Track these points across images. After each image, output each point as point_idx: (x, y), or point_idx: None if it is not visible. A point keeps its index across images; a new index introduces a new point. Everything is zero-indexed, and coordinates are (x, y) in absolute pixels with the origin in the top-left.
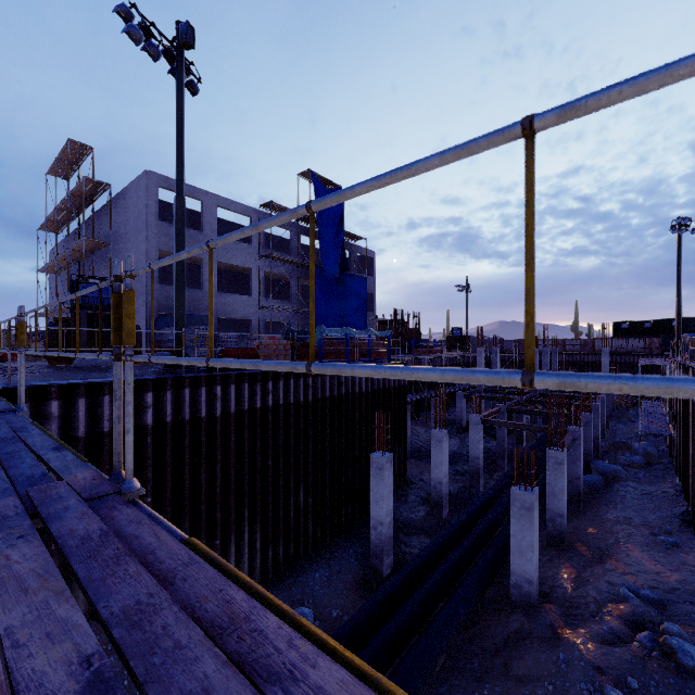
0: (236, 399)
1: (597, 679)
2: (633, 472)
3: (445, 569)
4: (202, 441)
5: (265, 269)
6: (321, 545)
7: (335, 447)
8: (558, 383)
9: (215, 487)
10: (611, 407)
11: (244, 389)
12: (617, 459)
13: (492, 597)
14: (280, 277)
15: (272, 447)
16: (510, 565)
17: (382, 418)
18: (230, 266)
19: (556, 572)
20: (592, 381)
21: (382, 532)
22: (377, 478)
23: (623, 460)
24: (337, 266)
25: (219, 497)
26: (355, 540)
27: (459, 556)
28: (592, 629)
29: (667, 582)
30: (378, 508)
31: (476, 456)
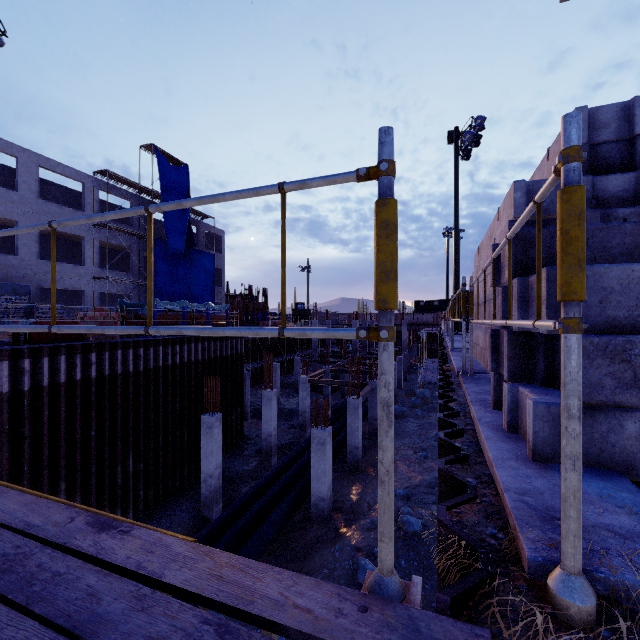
0: (50, 372)
1: (356, 556)
2: (415, 411)
3: (262, 504)
4: (4, 418)
5: (101, 239)
6: (154, 507)
7: (169, 413)
8: (57, 330)
9: (22, 464)
10: (409, 365)
11: (61, 361)
12: (406, 403)
13: (301, 519)
14: (121, 248)
15: (95, 418)
16: (311, 489)
17: (212, 382)
18: (57, 232)
19: (349, 491)
20: (64, 328)
21: (212, 484)
22: (207, 436)
23: (410, 403)
24: (183, 241)
25: (28, 475)
26: (189, 496)
27: (276, 491)
28: (360, 523)
29: (414, 482)
30: (208, 463)
31: (304, 410)
